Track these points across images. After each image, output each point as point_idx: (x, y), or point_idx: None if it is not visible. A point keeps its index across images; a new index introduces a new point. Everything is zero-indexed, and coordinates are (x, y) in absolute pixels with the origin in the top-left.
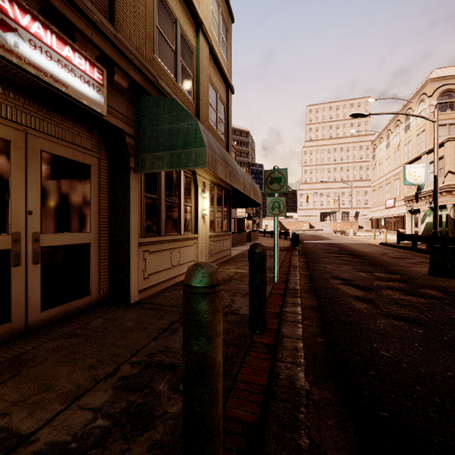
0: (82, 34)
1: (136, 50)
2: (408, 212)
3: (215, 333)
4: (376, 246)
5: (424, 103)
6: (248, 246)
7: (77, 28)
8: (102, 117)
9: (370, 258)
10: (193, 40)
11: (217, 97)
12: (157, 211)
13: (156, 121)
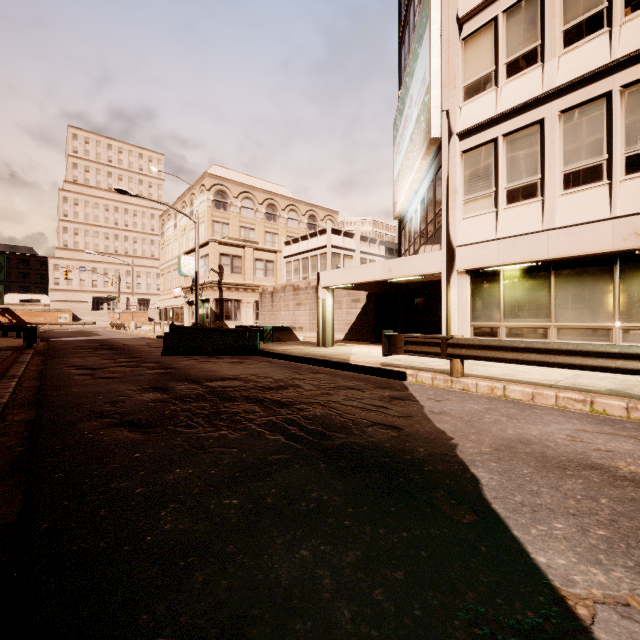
0: None
1: None
2: (187, 303)
3: None
4: (150, 339)
5: (204, 195)
6: None
7: None
8: None
9: (129, 349)
10: None
11: None
12: None
13: None
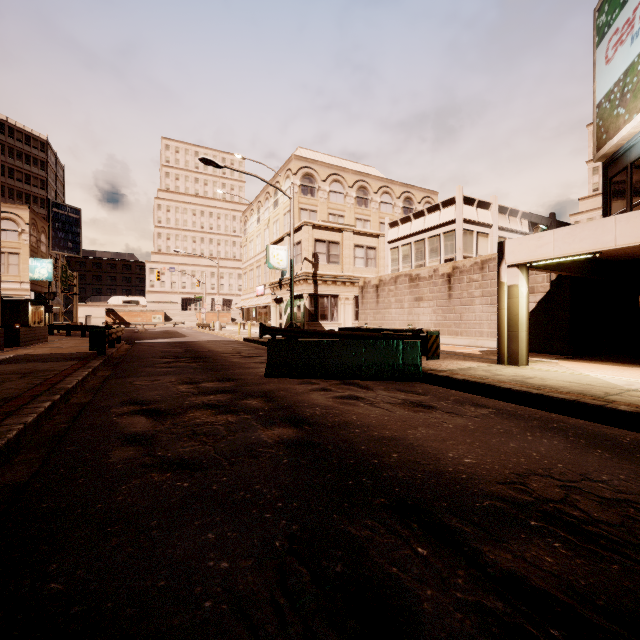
0: None
1: None
2: (274, 301)
3: None
4: (237, 343)
5: (290, 180)
6: None
7: None
8: None
9: (216, 360)
10: None
11: None
12: None
13: None
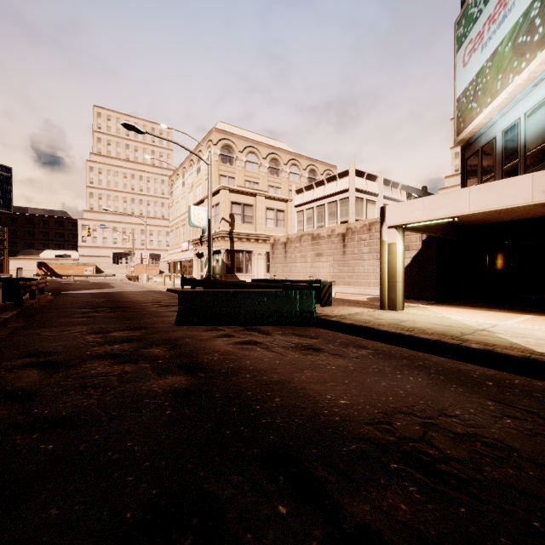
0: None
1: None
2: (196, 255)
3: None
4: (160, 293)
5: (211, 150)
6: None
7: None
8: None
9: (134, 309)
10: None
11: None
12: None
13: None
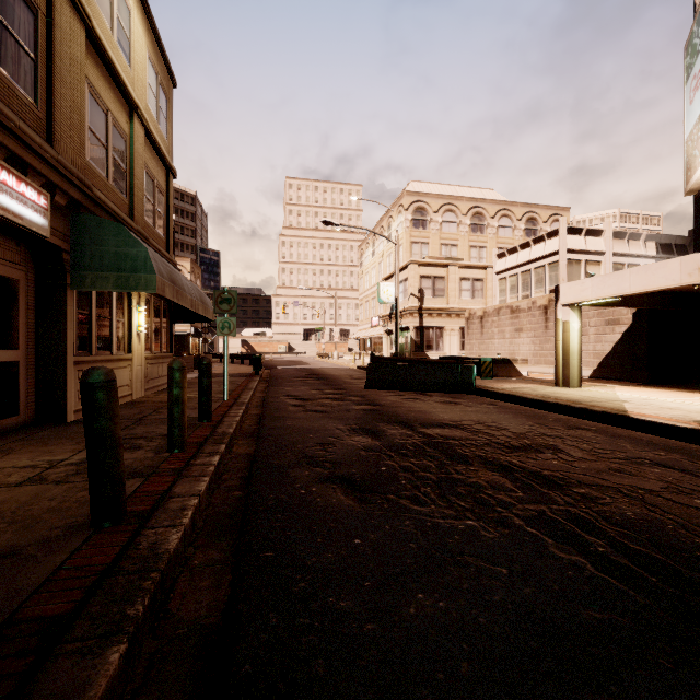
0: (34, 169)
1: (71, 162)
2: (385, 332)
3: (184, 386)
4: (351, 369)
5: (402, 215)
6: (196, 374)
7: (31, 166)
8: (44, 238)
9: (334, 380)
10: (127, 127)
11: (154, 185)
12: (89, 328)
13: (99, 241)
